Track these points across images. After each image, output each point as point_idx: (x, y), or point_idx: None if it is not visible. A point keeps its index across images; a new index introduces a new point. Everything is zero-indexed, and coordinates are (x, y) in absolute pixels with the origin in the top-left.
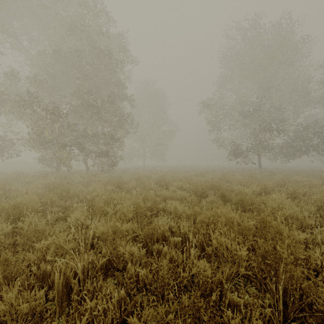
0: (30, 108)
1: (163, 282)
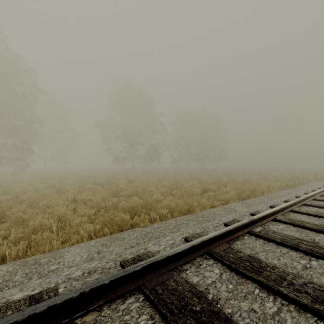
0: None
1: None
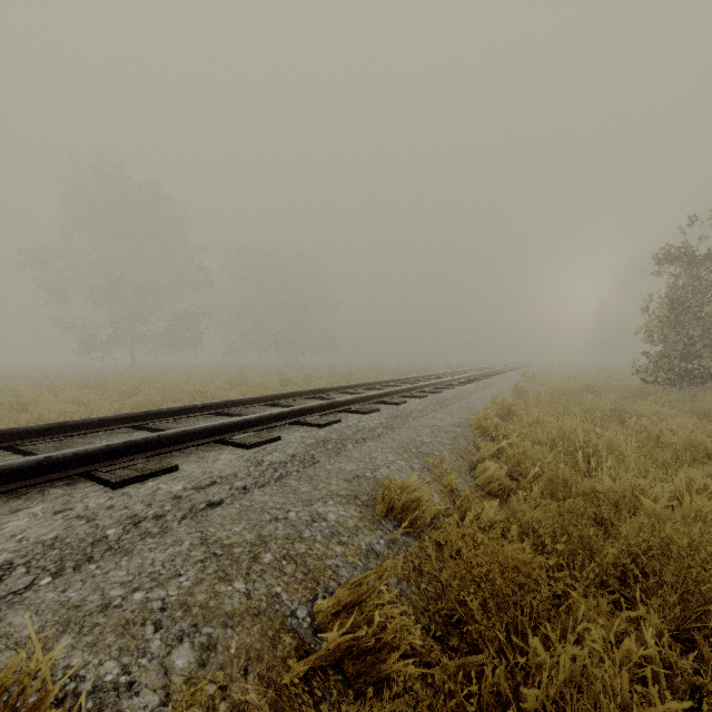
0: None
1: None
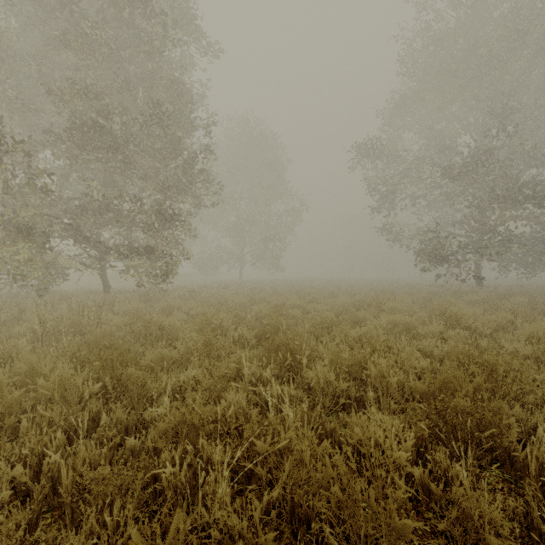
0: None
1: None
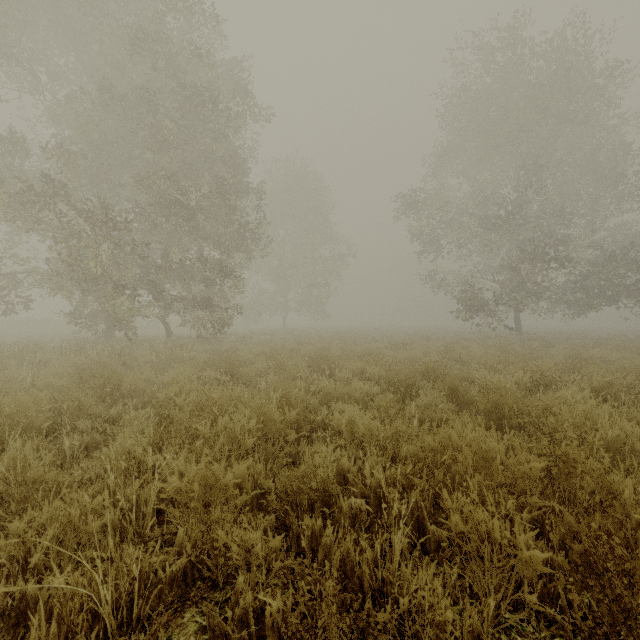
0: (48, 209)
1: (326, 638)
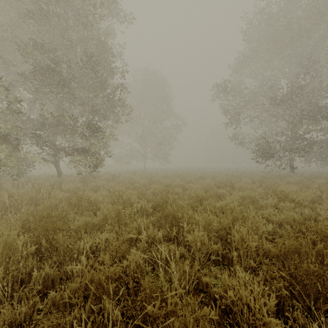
0: None
1: None
